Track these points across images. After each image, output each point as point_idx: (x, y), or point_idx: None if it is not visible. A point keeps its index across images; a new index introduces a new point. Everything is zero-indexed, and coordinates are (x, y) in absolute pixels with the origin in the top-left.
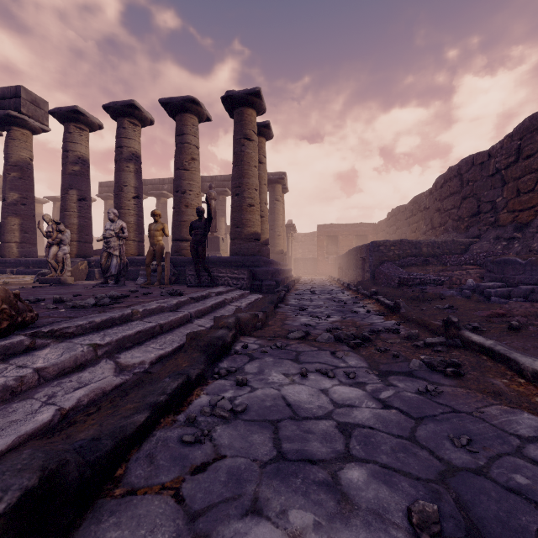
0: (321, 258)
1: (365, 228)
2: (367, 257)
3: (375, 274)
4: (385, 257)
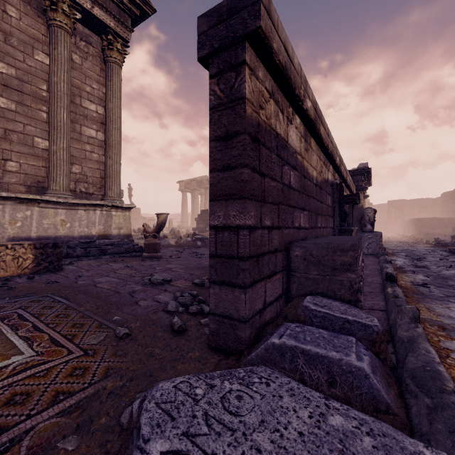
0: (390, 222)
1: (425, 201)
2: (417, 224)
3: (418, 232)
4: (425, 225)
